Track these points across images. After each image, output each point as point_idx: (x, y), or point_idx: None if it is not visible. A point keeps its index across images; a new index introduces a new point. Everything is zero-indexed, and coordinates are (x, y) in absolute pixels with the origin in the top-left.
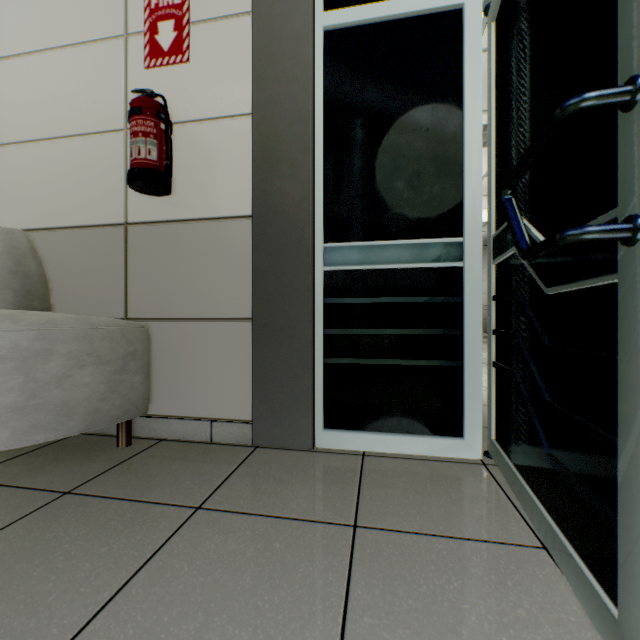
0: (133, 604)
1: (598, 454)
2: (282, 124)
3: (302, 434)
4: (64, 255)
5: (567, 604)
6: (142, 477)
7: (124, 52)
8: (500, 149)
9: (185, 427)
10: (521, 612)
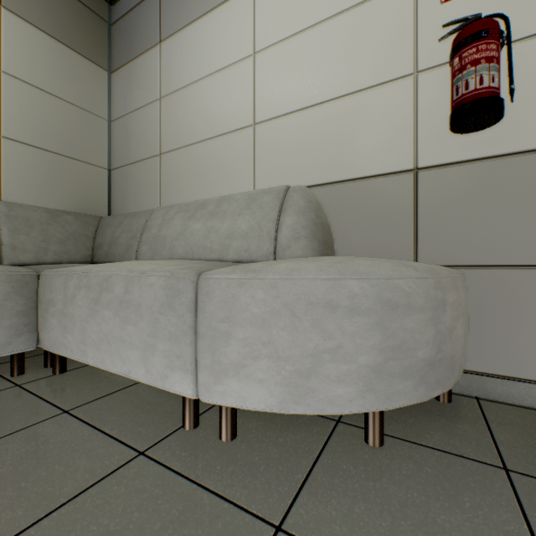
0: None
1: None
2: None
3: None
4: (340, 207)
5: None
6: None
7: None
8: None
9: (506, 388)
10: None
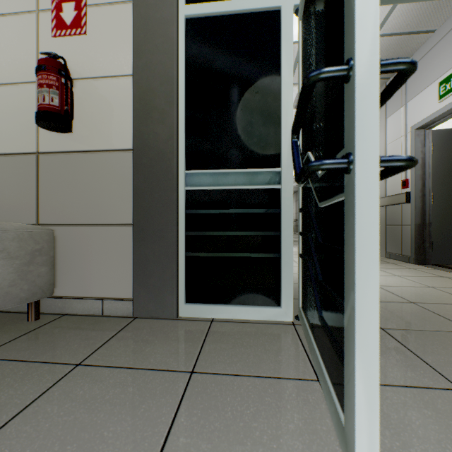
0: (5, 441)
1: (339, 315)
2: (155, 83)
3: (169, 307)
4: None
5: (323, 418)
6: (41, 343)
7: (36, 23)
8: None
9: (83, 305)
10: (291, 426)
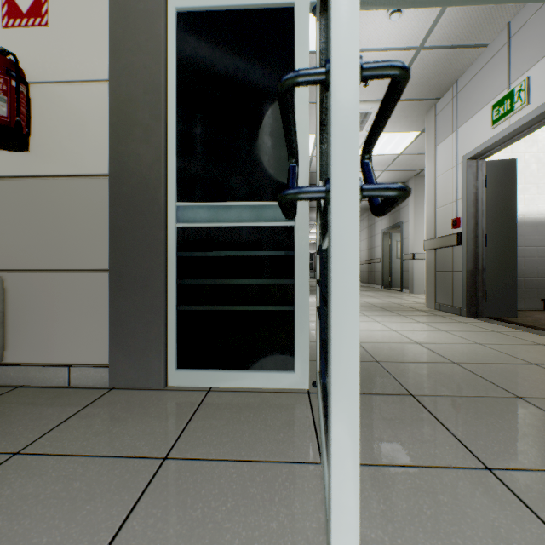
0: None
1: None
2: (137, 92)
3: (155, 375)
4: None
5: (316, 512)
6: None
7: None
8: (320, 128)
9: (43, 373)
10: (274, 525)
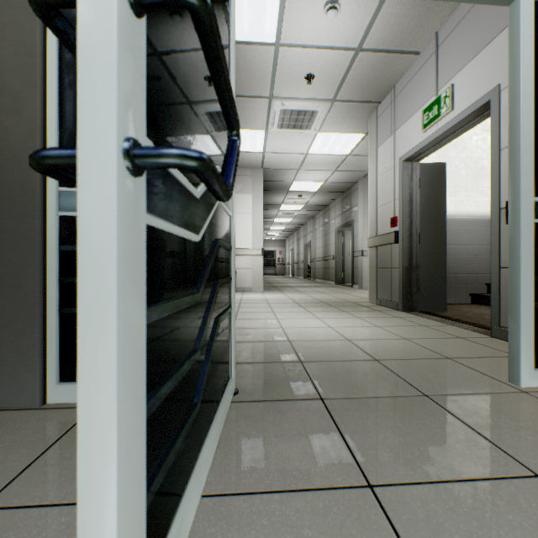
0: None
1: None
2: (4, 52)
3: (28, 391)
4: None
5: None
6: None
7: None
8: None
9: None
10: None
